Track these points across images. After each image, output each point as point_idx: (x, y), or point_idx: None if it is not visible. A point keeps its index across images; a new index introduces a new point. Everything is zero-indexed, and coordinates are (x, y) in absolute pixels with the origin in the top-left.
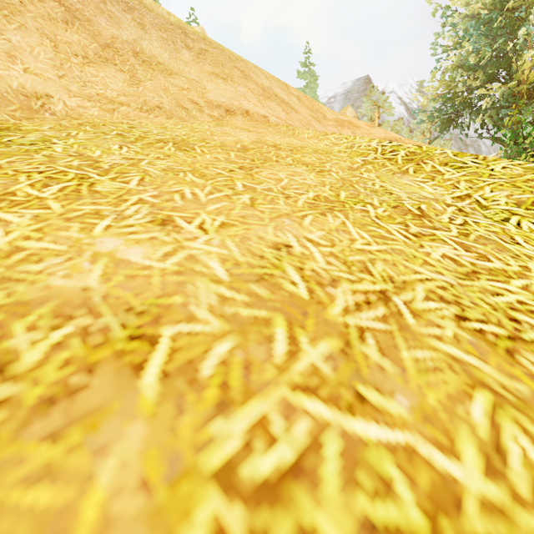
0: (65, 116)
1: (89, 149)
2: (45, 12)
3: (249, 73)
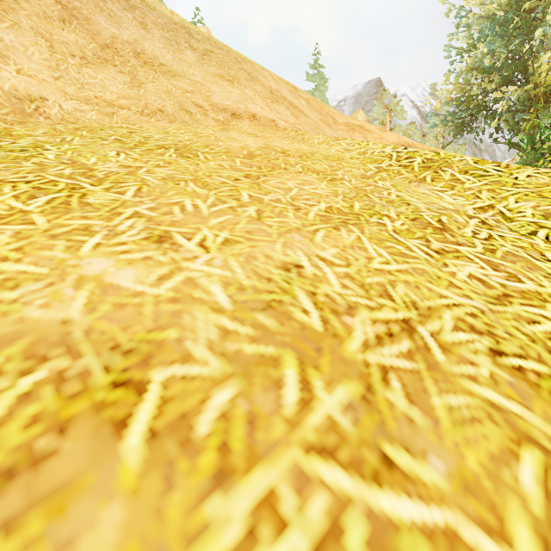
0: (61, 120)
1: (84, 156)
2: (40, 10)
3: (257, 75)
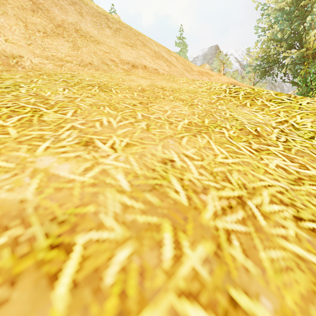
0: (31, 69)
1: (43, 91)
2: (19, 4)
3: (146, 42)
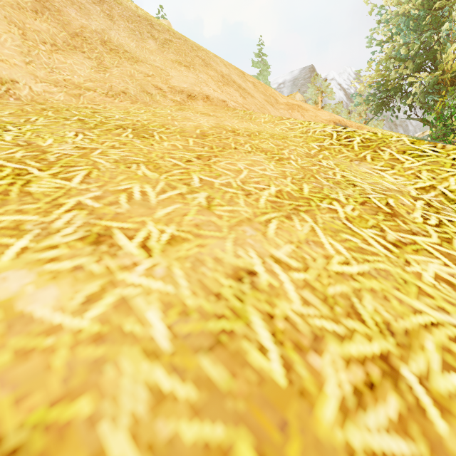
0: (30, 101)
1: (41, 137)
2: (14, 1)
3: (210, 61)
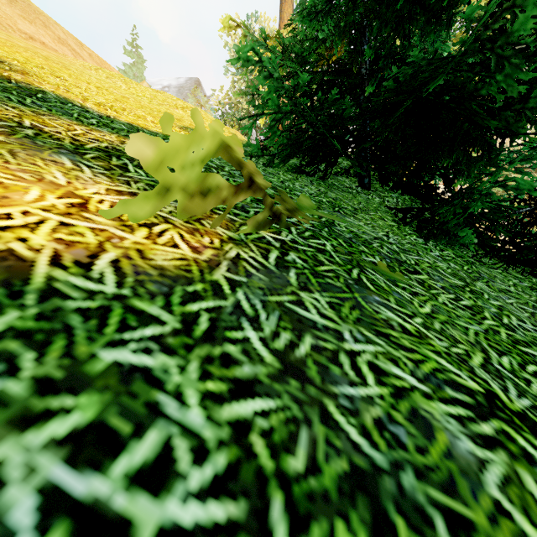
0: None
1: None
2: None
3: (50, 25)
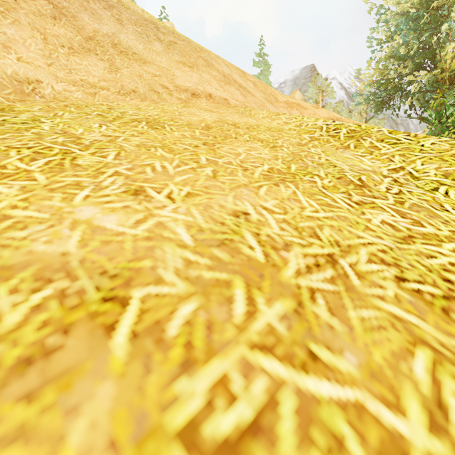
0: (53, 99)
1: (73, 128)
2: (36, 9)
3: (212, 61)
